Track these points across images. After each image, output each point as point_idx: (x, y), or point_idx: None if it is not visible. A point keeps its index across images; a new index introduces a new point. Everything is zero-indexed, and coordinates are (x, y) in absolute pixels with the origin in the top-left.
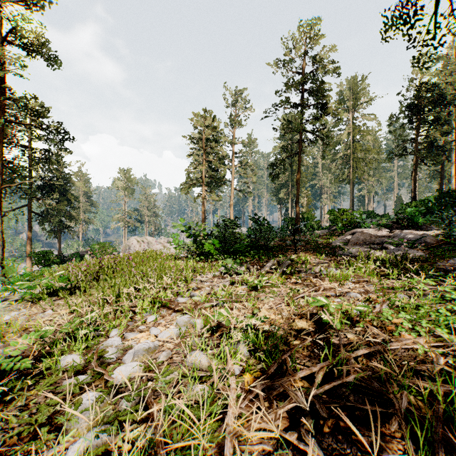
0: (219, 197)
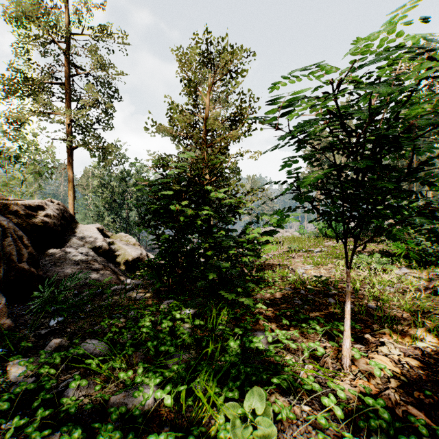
0: None
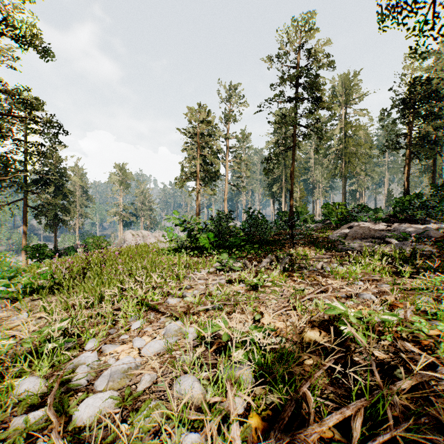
0: (214, 191)
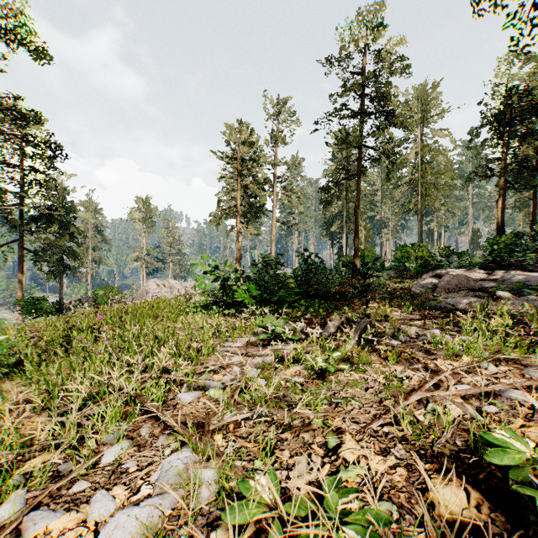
0: (258, 230)
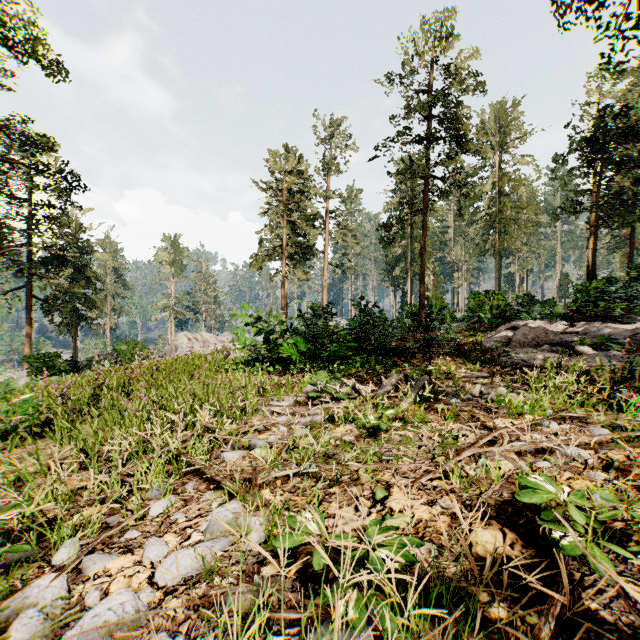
0: (307, 275)
